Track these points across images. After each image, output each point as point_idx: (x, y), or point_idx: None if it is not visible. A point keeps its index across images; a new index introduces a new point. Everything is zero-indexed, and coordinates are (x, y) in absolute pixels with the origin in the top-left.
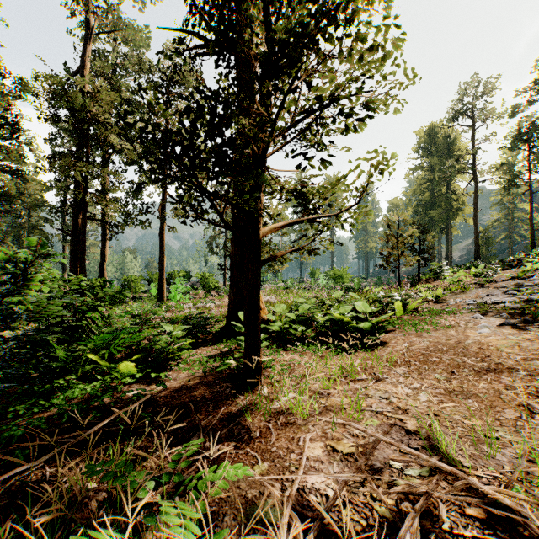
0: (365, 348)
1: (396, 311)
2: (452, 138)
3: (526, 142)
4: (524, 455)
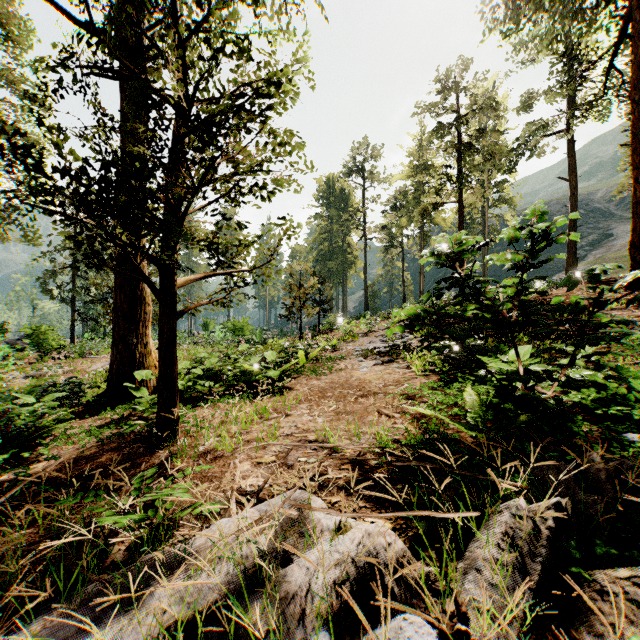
0: (275, 394)
1: (300, 358)
2: (347, 193)
3: (401, 210)
4: (372, 433)
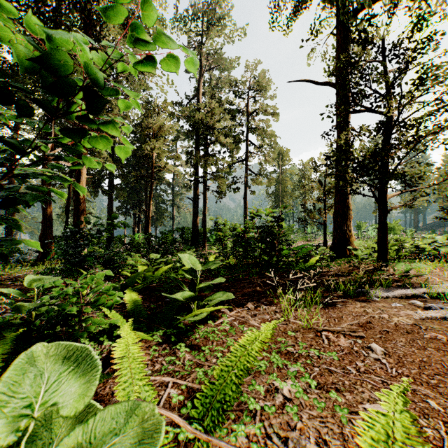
0: (445, 262)
1: None
2: None
3: None
4: None
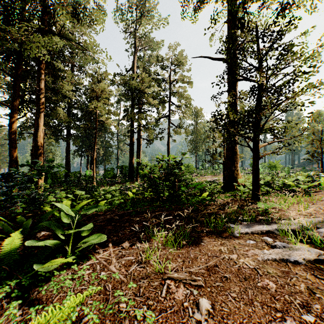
0: (304, 196)
1: (321, 180)
2: None
3: None
4: None
